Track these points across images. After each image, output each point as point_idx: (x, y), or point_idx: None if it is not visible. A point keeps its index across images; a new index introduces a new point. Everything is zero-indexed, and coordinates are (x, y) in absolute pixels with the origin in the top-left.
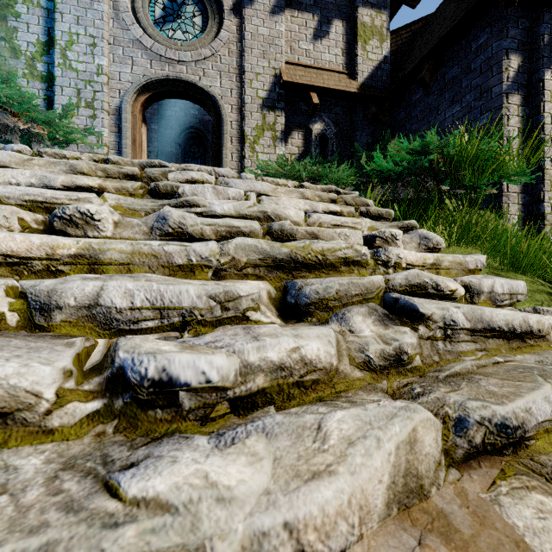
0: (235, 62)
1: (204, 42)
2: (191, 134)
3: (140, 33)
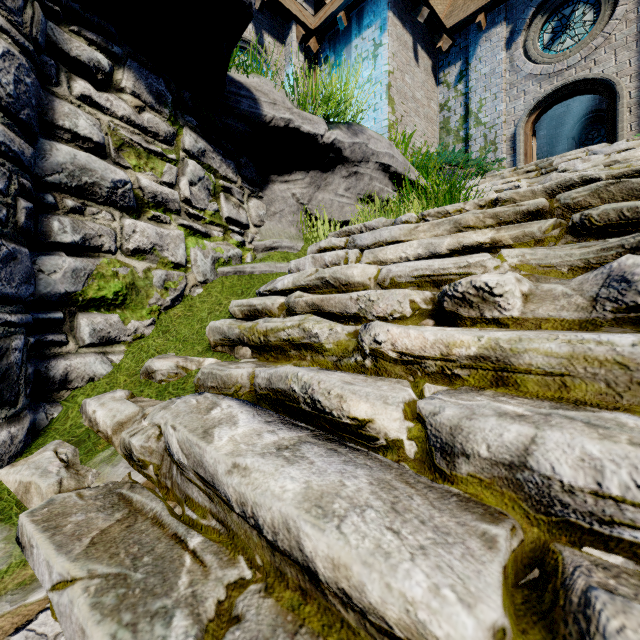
0: (634, 29)
1: (595, 33)
2: (587, 120)
3: (530, 67)
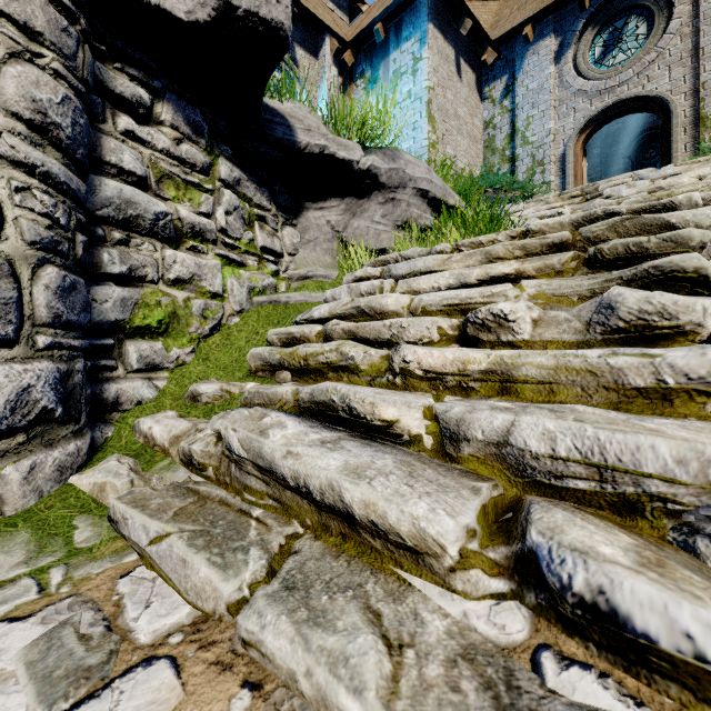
0: (689, 44)
1: (649, 48)
2: (644, 138)
3: (580, 83)
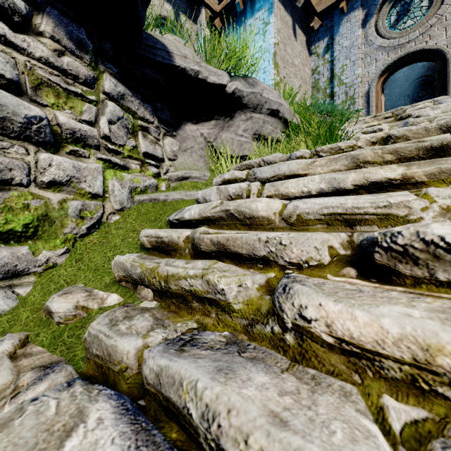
0: None
1: (430, 15)
2: (418, 83)
3: (380, 41)
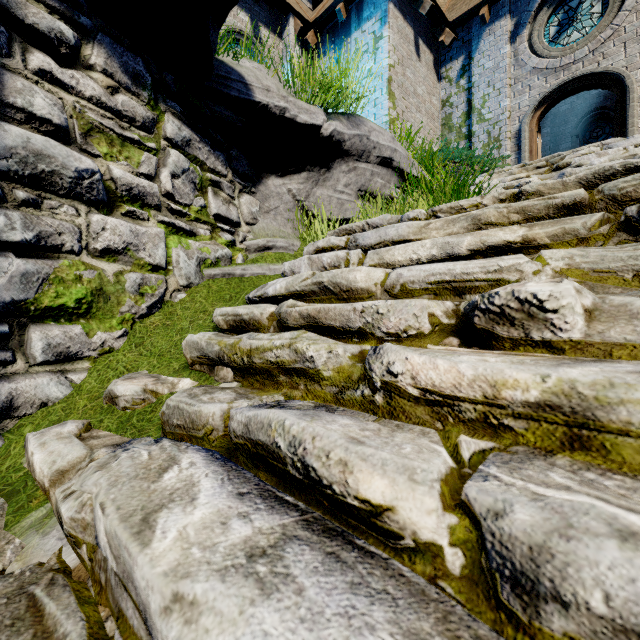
0: None
1: (604, 25)
2: (591, 118)
3: (536, 61)
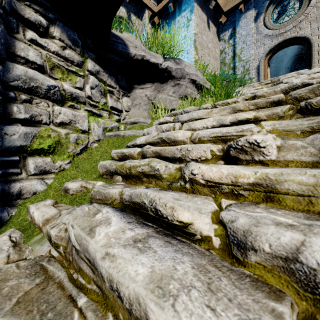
0: None
1: (300, 14)
2: (295, 59)
3: (267, 31)
